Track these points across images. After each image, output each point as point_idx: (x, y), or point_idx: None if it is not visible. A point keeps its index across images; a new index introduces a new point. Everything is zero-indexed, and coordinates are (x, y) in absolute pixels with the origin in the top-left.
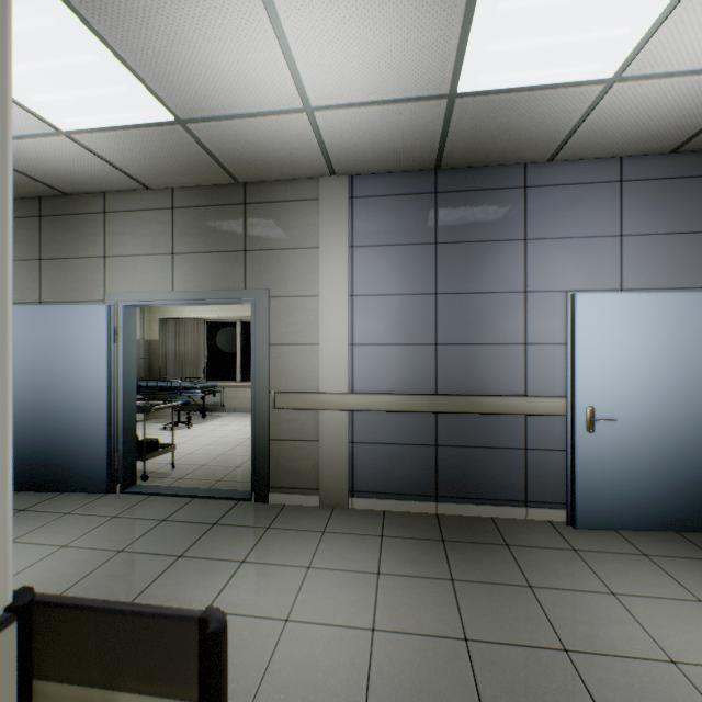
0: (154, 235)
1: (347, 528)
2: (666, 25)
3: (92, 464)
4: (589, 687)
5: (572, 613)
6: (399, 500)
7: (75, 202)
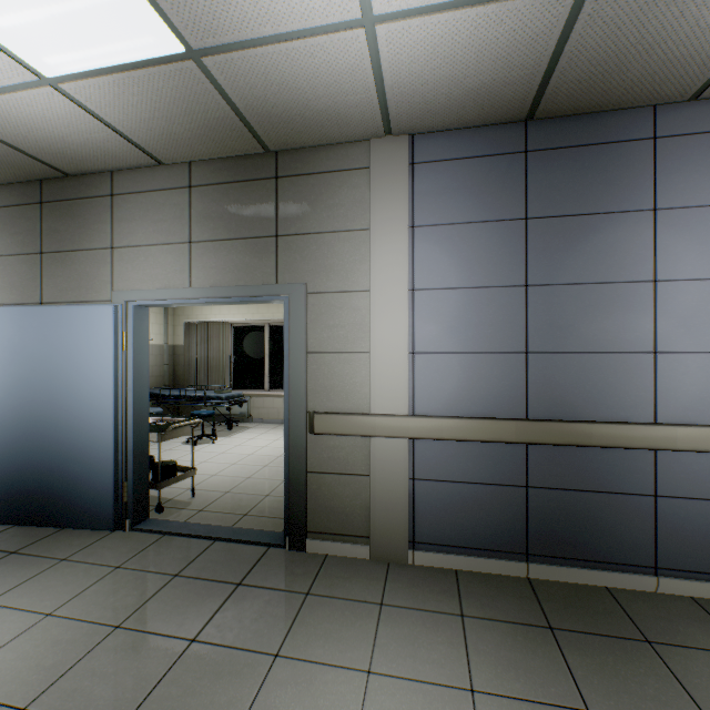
0: (168, 220)
1: (411, 598)
2: None
3: (97, 495)
4: None
5: None
6: (476, 557)
7: (79, 184)
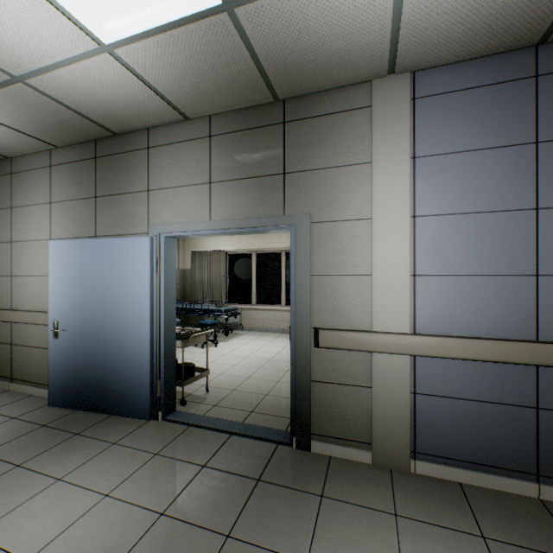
0: (192, 165)
1: (424, 511)
2: None
3: (137, 390)
4: None
5: None
6: (481, 472)
7: (123, 141)
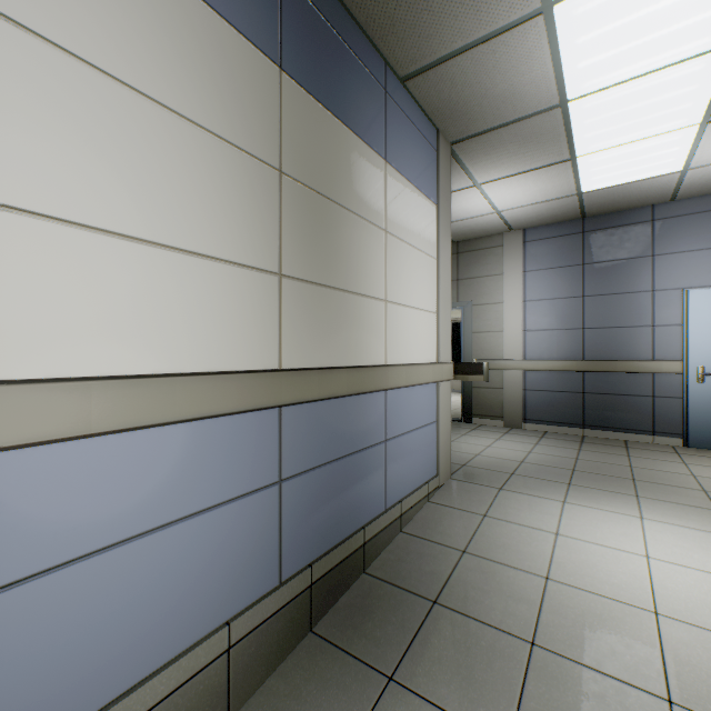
0: None
1: (520, 433)
2: (697, 153)
3: None
4: (633, 472)
5: (646, 463)
6: (556, 426)
7: None
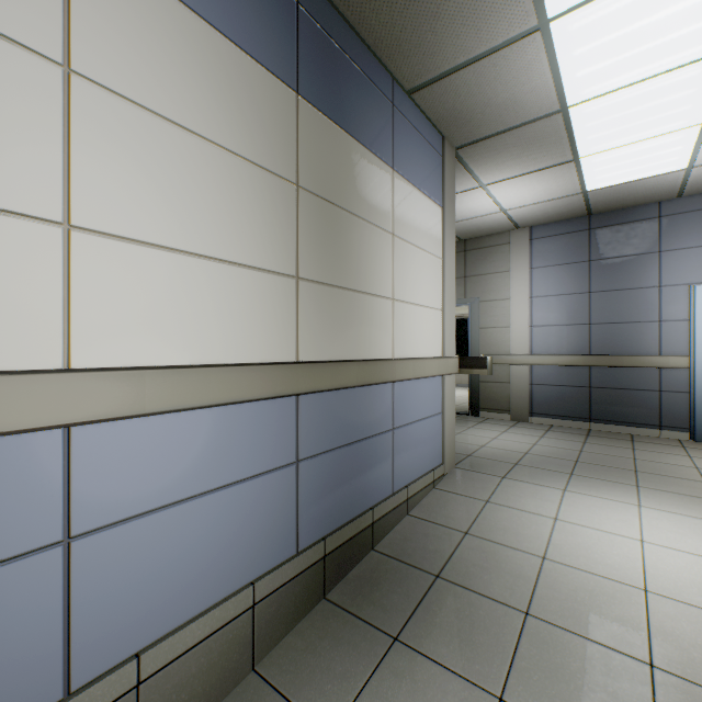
0: None
1: (526, 426)
2: (701, 152)
3: None
4: (636, 463)
5: (650, 455)
6: (563, 420)
7: None
